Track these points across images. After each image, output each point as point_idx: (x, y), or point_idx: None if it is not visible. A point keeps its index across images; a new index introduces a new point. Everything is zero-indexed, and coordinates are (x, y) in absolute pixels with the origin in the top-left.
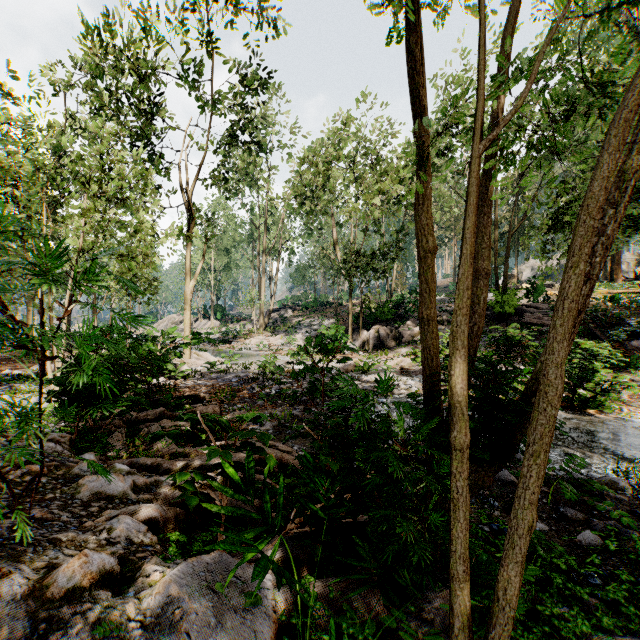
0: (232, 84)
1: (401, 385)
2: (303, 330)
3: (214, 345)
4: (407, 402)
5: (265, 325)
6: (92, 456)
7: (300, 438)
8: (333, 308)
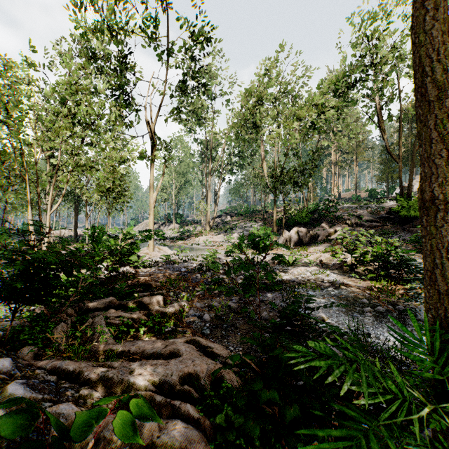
0: (184, 41)
1: (325, 278)
2: (238, 231)
3: (173, 241)
4: (335, 296)
5: (210, 227)
6: (9, 361)
7: (236, 335)
8: (261, 214)
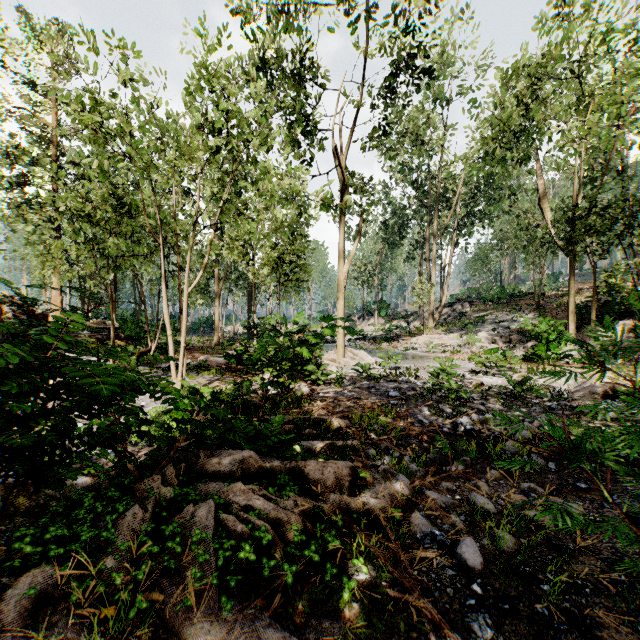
0: (393, 5)
1: None
2: (487, 328)
3: (375, 343)
4: None
5: (435, 321)
6: None
7: None
8: (531, 299)
